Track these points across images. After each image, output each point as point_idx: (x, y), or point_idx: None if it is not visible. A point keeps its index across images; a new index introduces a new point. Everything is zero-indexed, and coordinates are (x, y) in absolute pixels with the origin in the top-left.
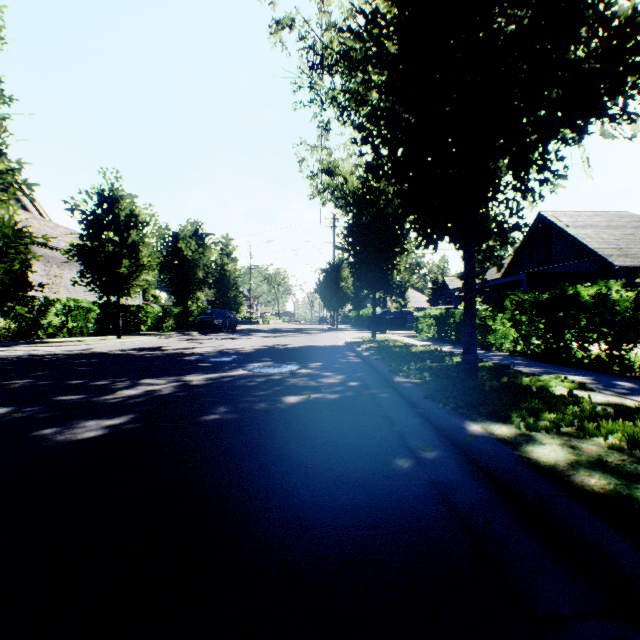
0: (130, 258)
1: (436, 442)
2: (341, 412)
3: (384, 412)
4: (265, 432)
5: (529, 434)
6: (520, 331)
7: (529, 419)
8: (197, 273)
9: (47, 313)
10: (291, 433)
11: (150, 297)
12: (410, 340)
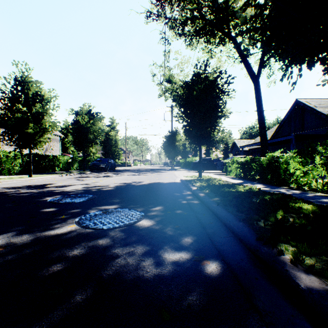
0: (37, 123)
1: None
2: None
3: None
4: None
5: None
6: None
7: None
8: (88, 135)
9: None
10: None
11: (70, 151)
12: (225, 178)
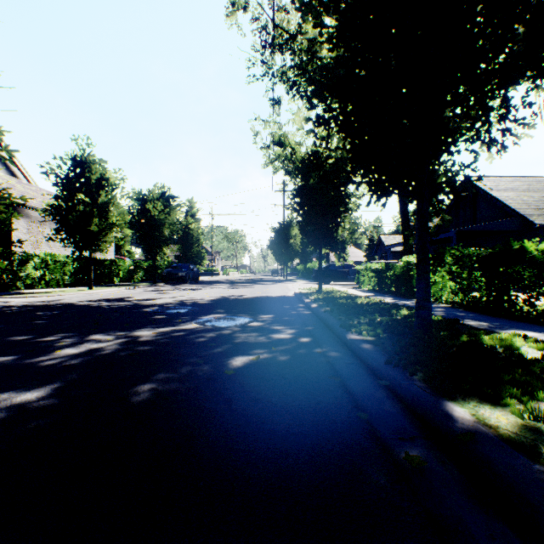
0: (100, 217)
1: (412, 431)
2: (293, 380)
3: (341, 379)
4: (202, 413)
5: (537, 427)
6: (460, 284)
7: (525, 400)
8: (163, 231)
9: (25, 267)
10: (233, 415)
11: (125, 252)
12: (353, 291)
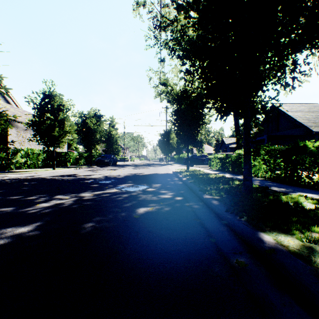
0: (59, 127)
1: (240, 248)
2: (173, 220)
3: (200, 220)
4: (122, 239)
5: (310, 246)
6: (269, 166)
7: (304, 231)
8: (96, 135)
9: (16, 156)
10: (139, 240)
11: (73, 148)
12: (207, 170)
